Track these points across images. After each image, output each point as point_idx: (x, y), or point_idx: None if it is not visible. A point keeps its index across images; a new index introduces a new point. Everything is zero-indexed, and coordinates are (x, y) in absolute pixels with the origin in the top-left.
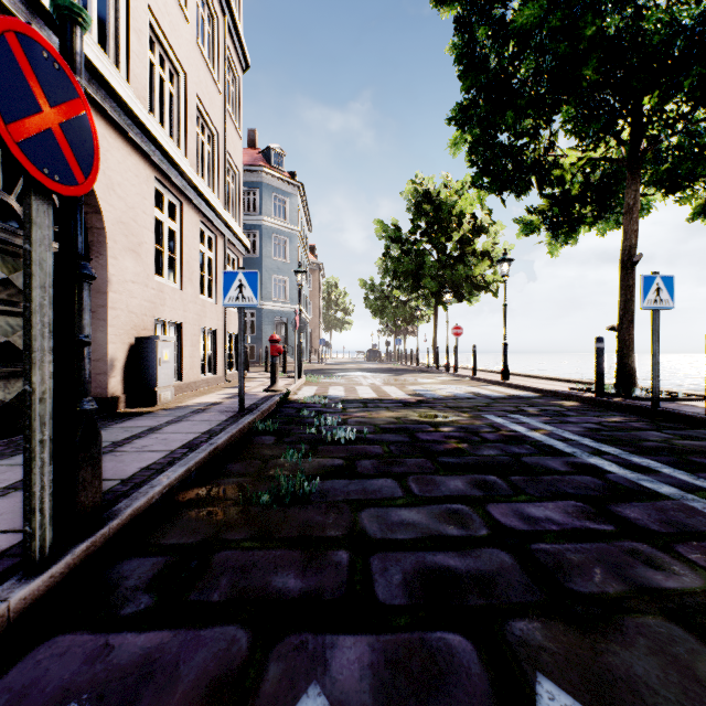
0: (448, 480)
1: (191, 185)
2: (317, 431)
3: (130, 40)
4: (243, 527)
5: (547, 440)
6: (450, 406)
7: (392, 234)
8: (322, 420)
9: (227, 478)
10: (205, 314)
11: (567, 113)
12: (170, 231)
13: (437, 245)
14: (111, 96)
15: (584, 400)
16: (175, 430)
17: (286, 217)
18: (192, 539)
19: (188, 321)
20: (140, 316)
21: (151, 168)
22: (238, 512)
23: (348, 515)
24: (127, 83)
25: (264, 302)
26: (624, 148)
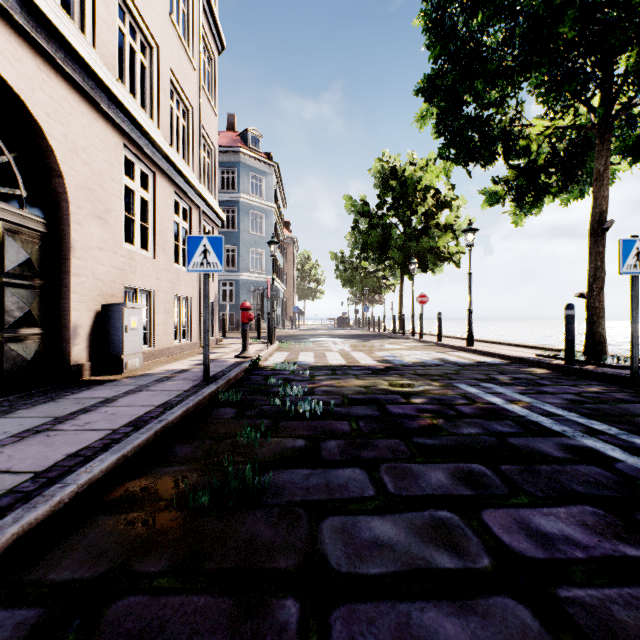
0: (427, 470)
1: (163, 156)
2: (281, 403)
3: (96, 5)
4: (165, 549)
5: (530, 415)
6: (419, 373)
7: (360, 209)
8: (288, 390)
9: (169, 465)
10: (179, 283)
11: (536, 79)
12: (143, 200)
13: (403, 219)
14: (73, 57)
15: (554, 368)
16: (130, 402)
17: (262, 195)
18: (91, 572)
19: (160, 289)
20: (108, 283)
21: (120, 136)
22: (167, 521)
23: (304, 528)
24: (92, 47)
25: (242, 273)
26: (597, 112)
